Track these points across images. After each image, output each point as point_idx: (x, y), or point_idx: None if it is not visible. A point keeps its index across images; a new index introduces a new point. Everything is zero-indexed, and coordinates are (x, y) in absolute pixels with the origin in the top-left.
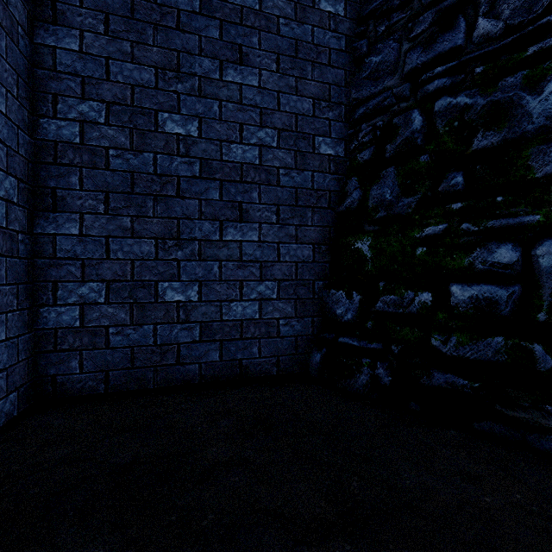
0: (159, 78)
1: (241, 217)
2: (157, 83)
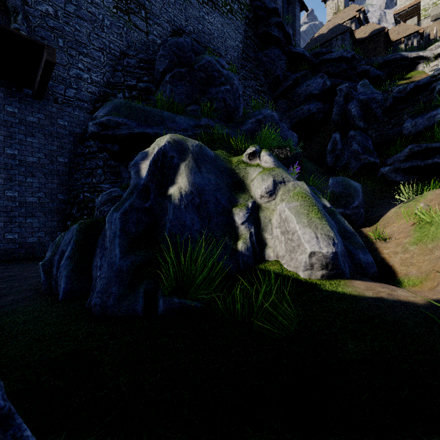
0: (5, 182)
1: (32, 216)
2: (4, 183)
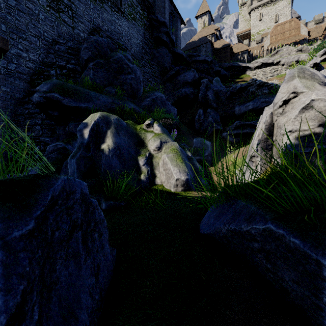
0: None
1: None
2: None
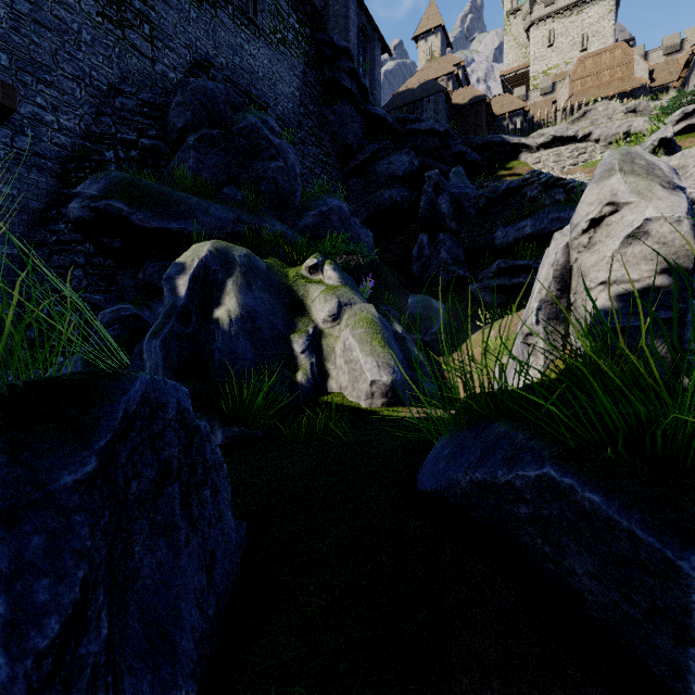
0: None
1: None
2: None
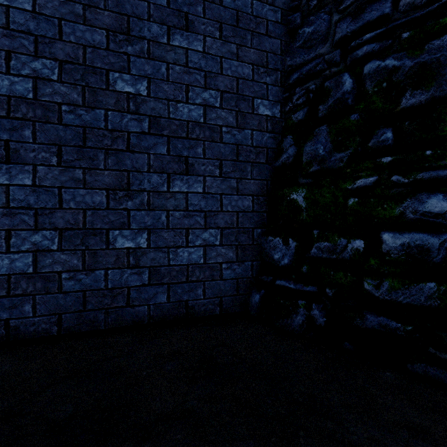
0: (110, 40)
1: (187, 171)
2: (108, 44)
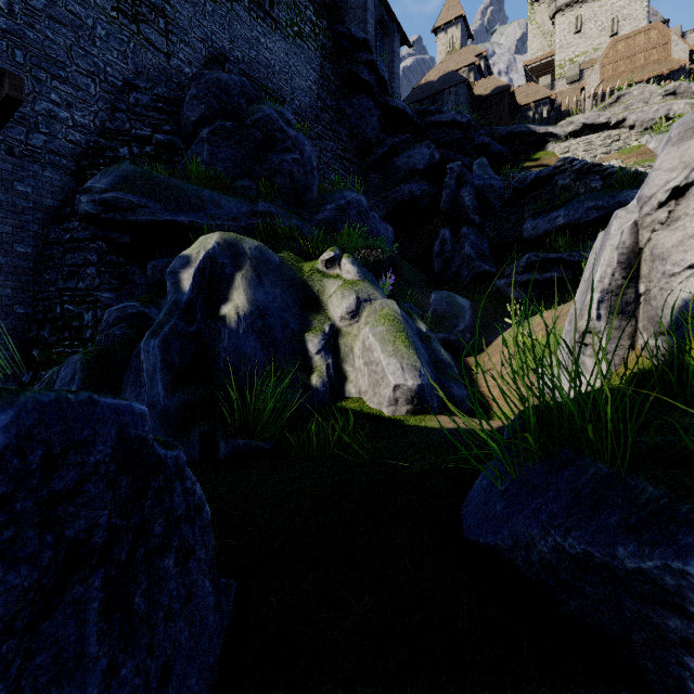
0: None
1: None
2: None
